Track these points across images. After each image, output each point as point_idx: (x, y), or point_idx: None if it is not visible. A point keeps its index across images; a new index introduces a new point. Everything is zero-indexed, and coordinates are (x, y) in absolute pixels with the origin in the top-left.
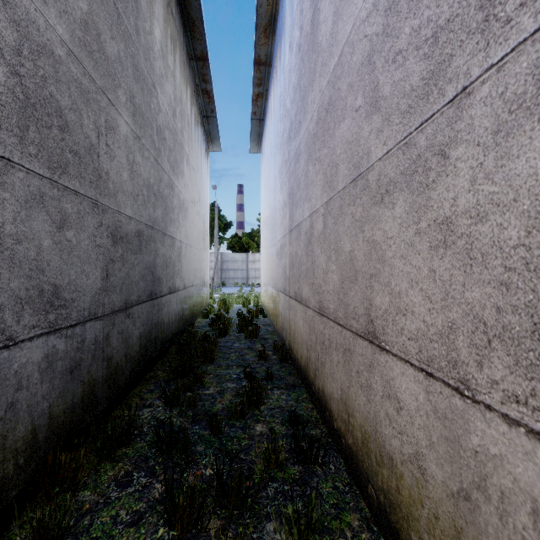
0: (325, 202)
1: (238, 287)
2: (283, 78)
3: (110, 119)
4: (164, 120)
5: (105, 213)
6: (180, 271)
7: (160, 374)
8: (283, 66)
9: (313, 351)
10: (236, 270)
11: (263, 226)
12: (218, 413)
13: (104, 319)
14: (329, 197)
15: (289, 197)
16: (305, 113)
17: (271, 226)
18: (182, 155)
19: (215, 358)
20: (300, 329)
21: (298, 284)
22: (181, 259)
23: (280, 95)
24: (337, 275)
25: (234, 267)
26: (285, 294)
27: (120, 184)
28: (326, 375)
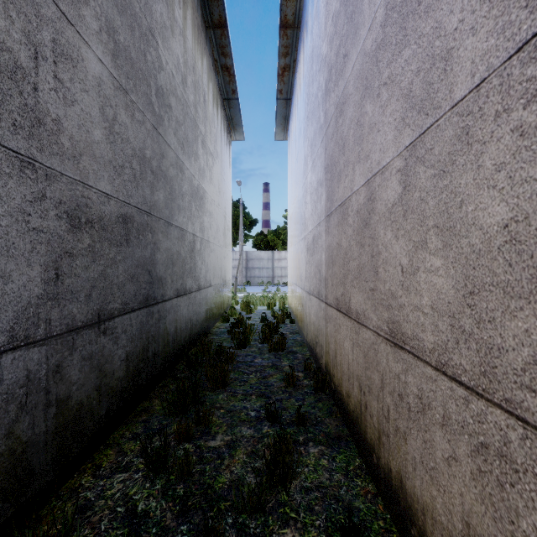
0: (407, 144)
1: (263, 286)
2: (317, 22)
3: (63, 42)
4: (168, 82)
5: (51, 181)
6: (192, 269)
7: (156, 404)
8: (317, 7)
9: (374, 398)
10: (261, 268)
11: (290, 219)
12: (222, 492)
13: (49, 343)
14: (420, 129)
15: (327, 170)
16: (355, 32)
17: (299, 217)
18: (196, 134)
19: (230, 380)
20: (347, 354)
21: (342, 288)
22: (195, 255)
23: (312, 50)
24: (447, 278)
25: (260, 265)
26: (320, 300)
27: (86, 144)
28: (409, 458)
